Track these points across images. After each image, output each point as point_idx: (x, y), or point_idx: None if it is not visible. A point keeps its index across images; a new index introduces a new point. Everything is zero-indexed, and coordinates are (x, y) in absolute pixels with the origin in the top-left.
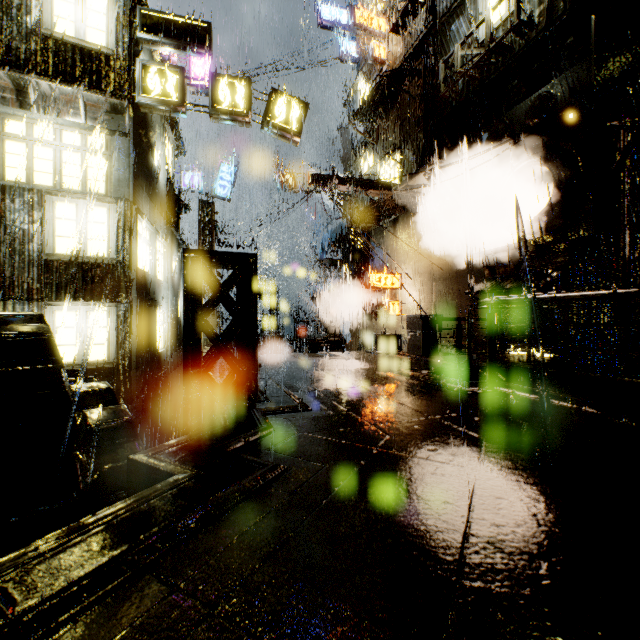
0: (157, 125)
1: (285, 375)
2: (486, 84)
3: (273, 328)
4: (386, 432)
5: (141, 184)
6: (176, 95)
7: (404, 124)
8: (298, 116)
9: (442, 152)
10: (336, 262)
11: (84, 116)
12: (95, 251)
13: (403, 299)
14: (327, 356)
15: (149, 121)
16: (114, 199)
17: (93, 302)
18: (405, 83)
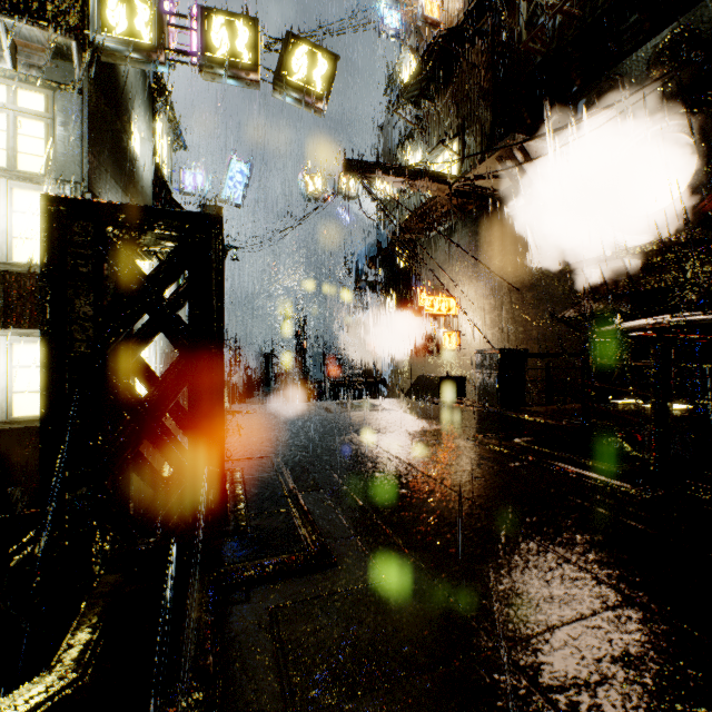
0: (137, 96)
1: (298, 446)
2: (589, 24)
3: (298, 366)
4: (559, 703)
5: (105, 167)
6: (149, 35)
7: (463, 104)
8: (324, 73)
9: (518, 132)
10: (375, 285)
11: (10, 58)
12: (25, 255)
13: (462, 329)
14: (365, 407)
15: (122, 85)
16: (54, 179)
17: (20, 330)
18: (466, 47)
